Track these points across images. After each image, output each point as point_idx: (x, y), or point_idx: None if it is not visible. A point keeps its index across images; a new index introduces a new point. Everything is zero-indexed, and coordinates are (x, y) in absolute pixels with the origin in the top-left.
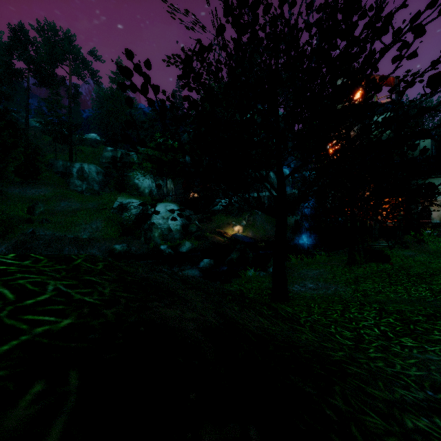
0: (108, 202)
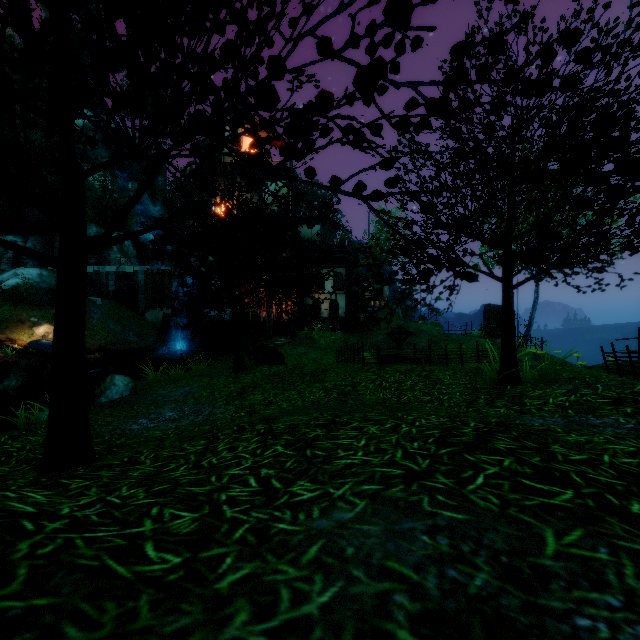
0: None
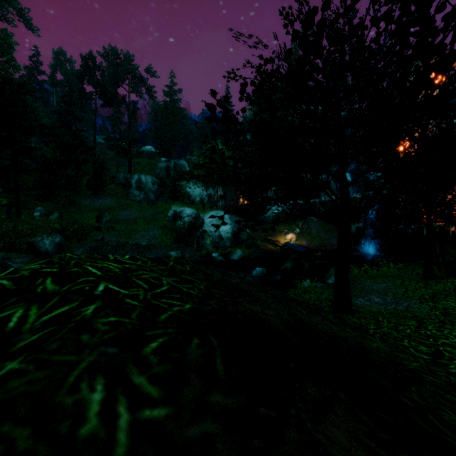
0: (163, 211)
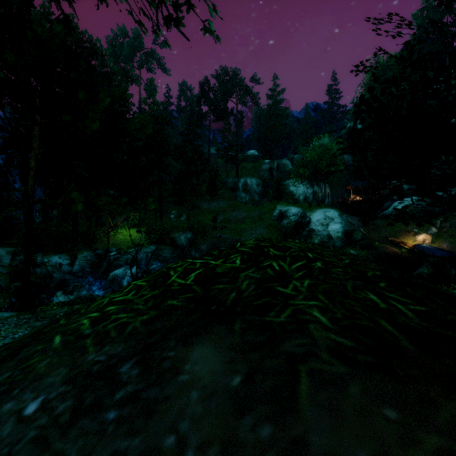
0: (269, 211)
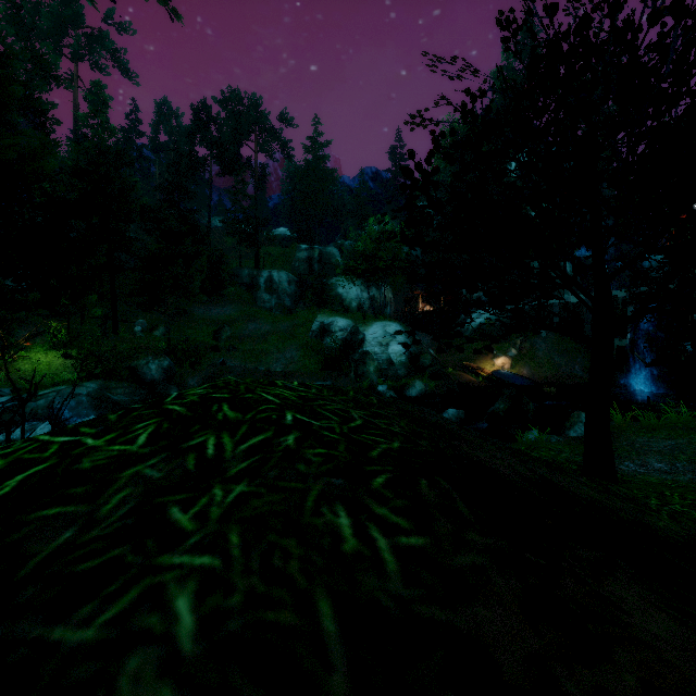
0: (305, 323)
